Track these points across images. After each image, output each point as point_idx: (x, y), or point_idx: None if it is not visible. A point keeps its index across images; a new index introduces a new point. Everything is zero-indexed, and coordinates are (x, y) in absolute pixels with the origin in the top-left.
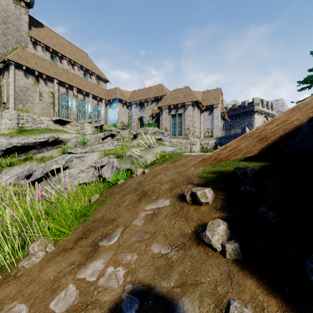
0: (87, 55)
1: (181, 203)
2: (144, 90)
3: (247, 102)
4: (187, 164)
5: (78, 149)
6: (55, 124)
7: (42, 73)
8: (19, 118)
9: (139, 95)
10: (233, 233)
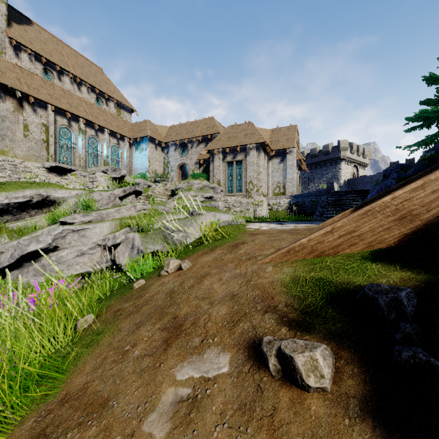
0: (102, 72)
1: (255, 373)
2: (187, 126)
3: (331, 146)
4: (258, 256)
5: (76, 216)
6: (49, 173)
7: (29, 95)
8: None
9: (180, 132)
10: None
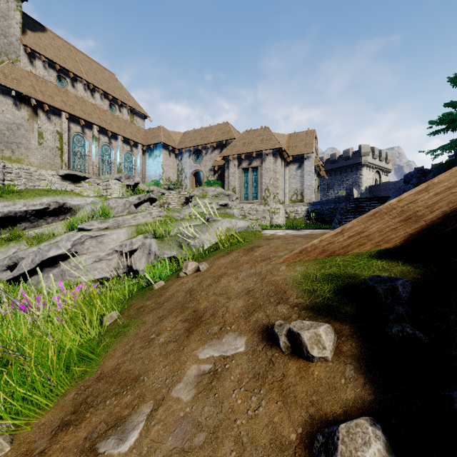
0: (115, 77)
1: (268, 350)
2: (201, 131)
3: (352, 152)
4: (272, 257)
5: (94, 223)
6: (64, 181)
7: (43, 102)
8: (5, 172)
9: (194, 138)
10: None
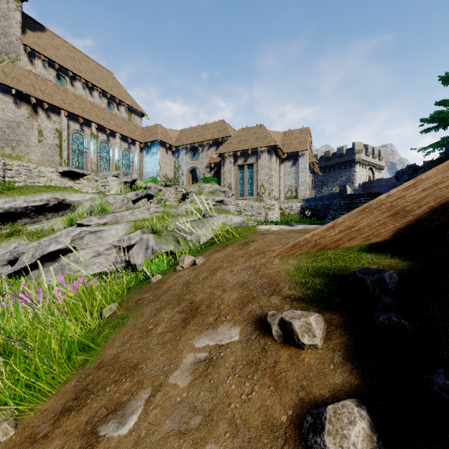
0: (113, 76)
1: (261, 339)
2: (198, 129)
3: (345, 149)
4: (266, 251)
5: (92, 218)
6: (63, 178)
7: (43, 100)
8: (5, 168)
9: (191, 135)
10: (383, 438)
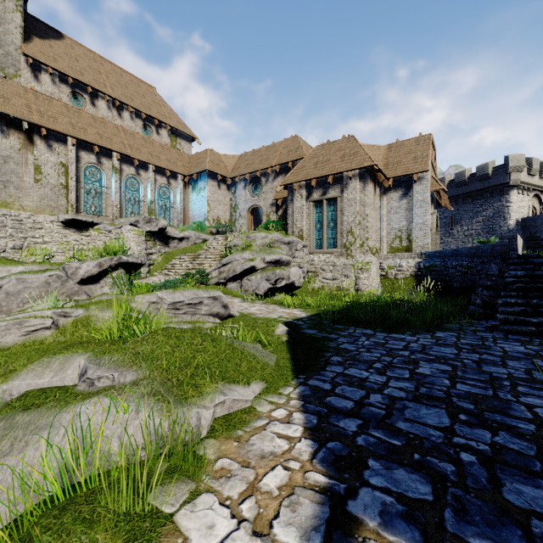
0: (154, 91)
1: None
2: (262, 152)
3: (492, 167)
4: None
5: None
6: (66, 229)
7: (39, 125)
8: None
9: (252, 161)
10: None
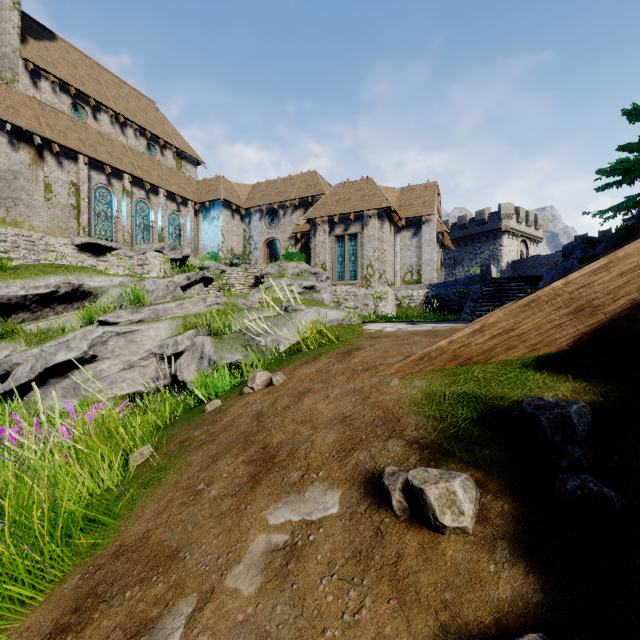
0: (155, 107)
1: (374, 513)
2: (278, 184)
3: (488, 213)
4: (379, 366)
5: (122, 313)
6: (81, 253)
7: (52, 141)
8: None
9: (268, 193)
10: None
